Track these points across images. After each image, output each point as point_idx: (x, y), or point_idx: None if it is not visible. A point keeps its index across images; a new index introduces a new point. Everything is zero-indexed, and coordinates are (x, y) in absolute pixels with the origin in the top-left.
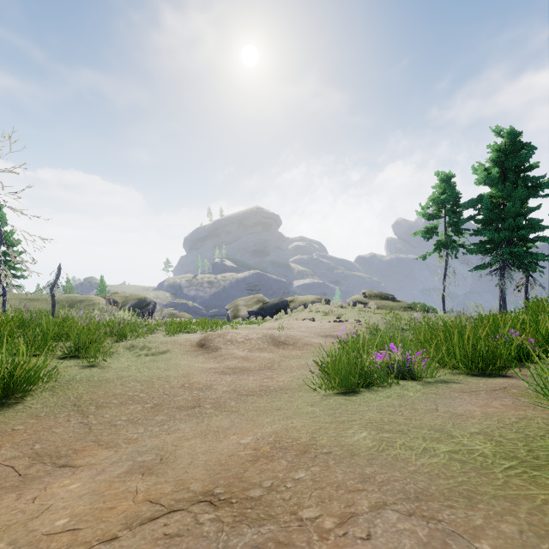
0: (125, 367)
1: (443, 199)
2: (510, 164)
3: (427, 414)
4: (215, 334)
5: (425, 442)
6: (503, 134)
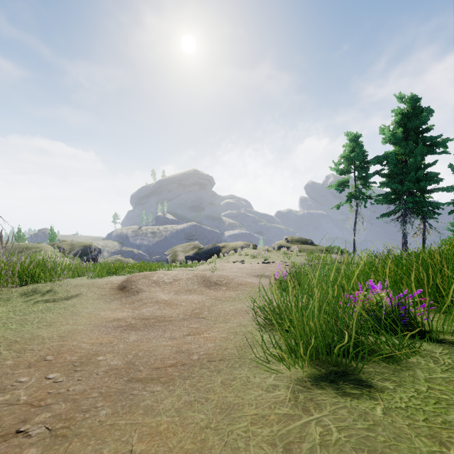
0: None
1: (354, 156)
2: (412, 125)
3: None
4: (140, 275)
5: None
6: (405, 100)
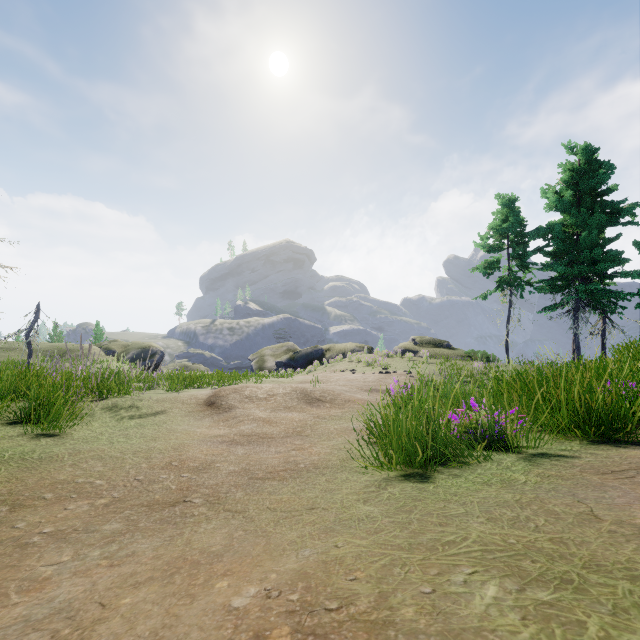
0: (93, 436)
1: (506, 228)
2: (586, 186)
3: (586, 528)
4: (229, 389)
5: None
6: (577, 151)
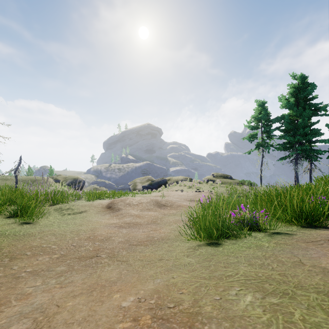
0: (50, 223)
1: (260, 117)
2: (301, 95)
3: (297, 268)
4: (118, 200)
5: (328, 316)
6: (297, 77)
